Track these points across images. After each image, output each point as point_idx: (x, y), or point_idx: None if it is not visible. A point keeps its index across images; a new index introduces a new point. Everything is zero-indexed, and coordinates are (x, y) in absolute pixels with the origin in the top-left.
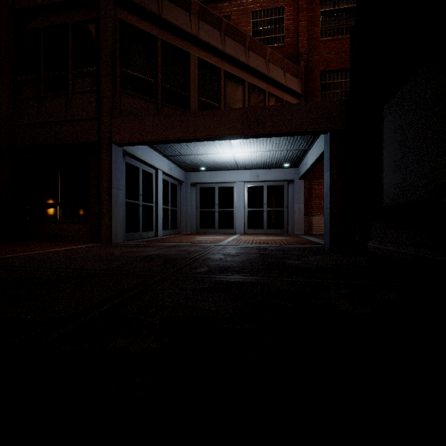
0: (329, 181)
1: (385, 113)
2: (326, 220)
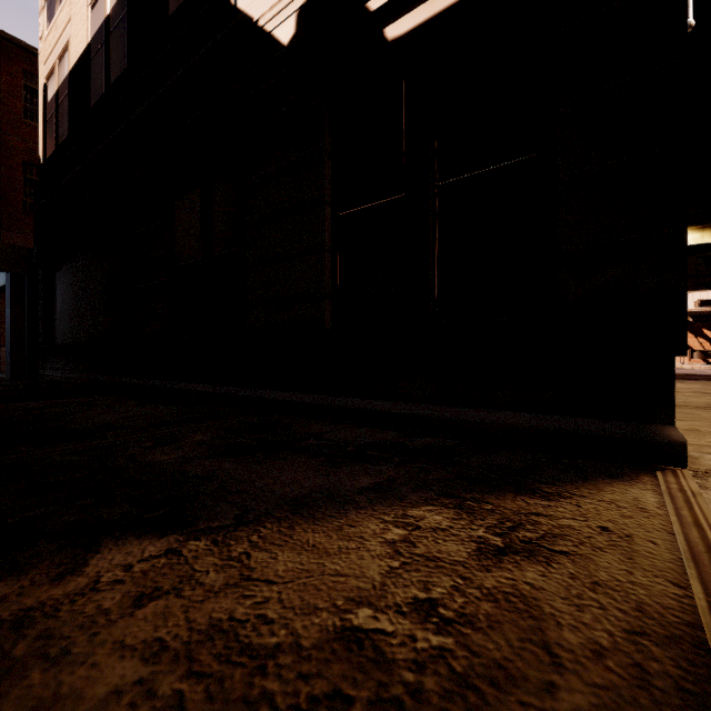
0: (11, 318)
1: (57, 276)
2: (8, 354)
